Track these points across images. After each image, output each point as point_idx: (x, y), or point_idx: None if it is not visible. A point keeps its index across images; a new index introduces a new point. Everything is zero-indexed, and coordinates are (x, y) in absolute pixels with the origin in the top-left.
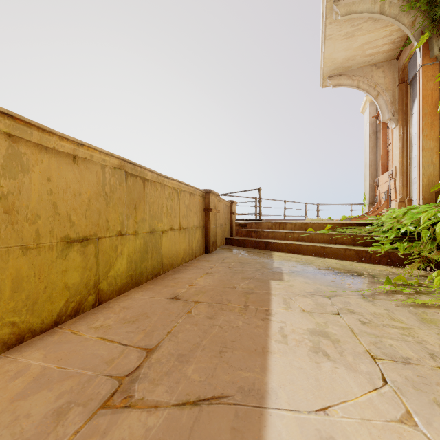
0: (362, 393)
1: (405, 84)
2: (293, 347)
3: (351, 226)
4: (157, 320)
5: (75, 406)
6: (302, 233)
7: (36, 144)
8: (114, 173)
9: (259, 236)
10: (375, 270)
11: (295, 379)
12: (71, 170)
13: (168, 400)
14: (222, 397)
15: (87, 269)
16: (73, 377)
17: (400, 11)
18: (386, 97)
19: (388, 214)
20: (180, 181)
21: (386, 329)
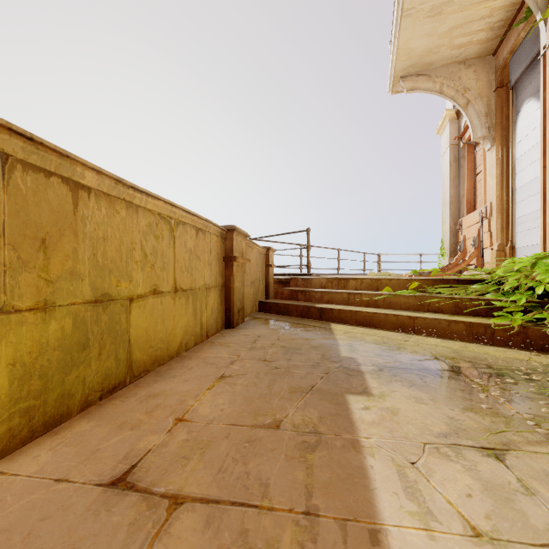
0: None
1: (505, 89)
2: None
3: (448, 284)
4: None
5: None
6: (375, 294)
7: None
8: None
9: (309, 299)
10: (514, 361)
11: None
12: None
13: None
14: None
15: None
16: None
17: None
18: (479, 106)
19: (506, 266)
20: (174, 204)
21: None
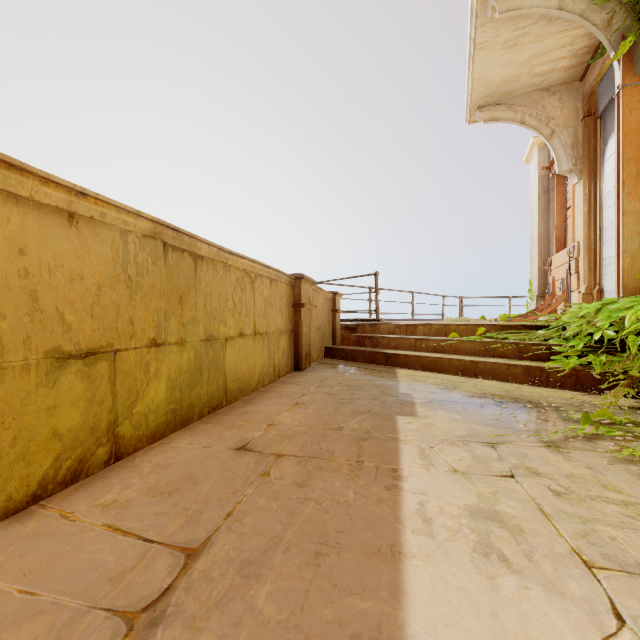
0: None
1: (592, 118)
2: (445, 544)
3: (516, 330)
4: (211, 489)
5: None
6: (442, 340)
7: None
8: (144, 244)
9: (376, 345)
10: (557, 398)
11: (456, 614)
12: (64, 237)
13: None
14: None
15: (95, 402)
16: (44, 615)
17: (589, 4)
18: (565, 137)
19: (573, 312)
20: (255, 260)
21: (598, 506)
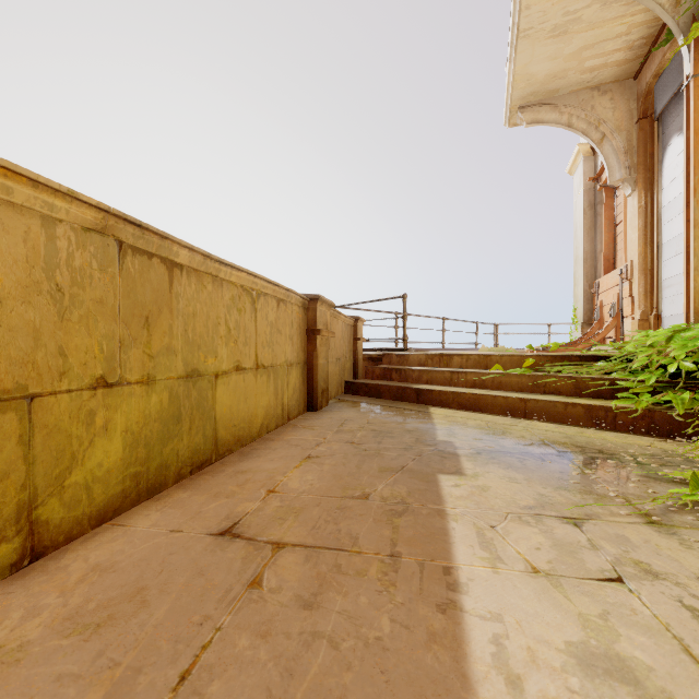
0: None
1: (649, 121)
2: None
3: (570, 361)
4: (166, 616)
5: None
6: (483, 373)
7: None
8: (84, 241)
9: (405, 379)
10: (631, 447)
11: None
12: None
13: None
14: None
15: None
16: None
17: None
18: (617, 142)
19: (638, 340)
20: (256, 275)
21: None
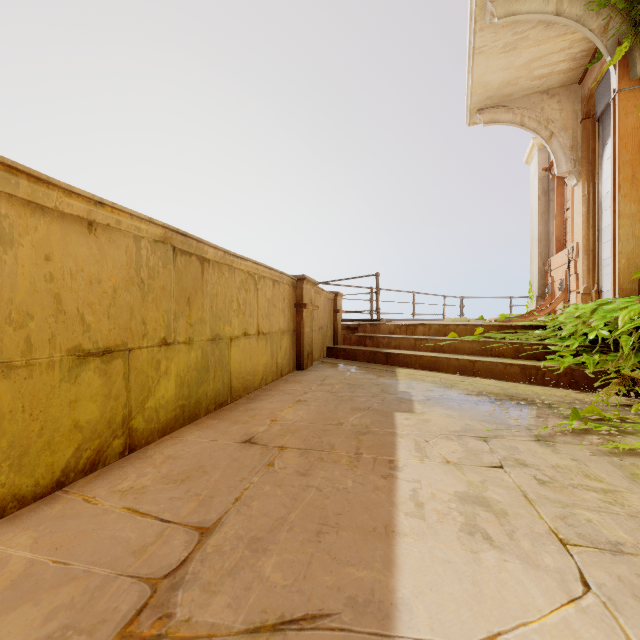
0: (551, 608)
1: (591, 121)
2: (435, 524)
3: (513, 330)
4: (220, 477)
5: (75, 635)
6: (441, 340)
7: (25, 202)
8: (155, 249)
9: (376, 345)
10: (551, 396)
11: (441, 581)
12: (84, 244)
13: (231, 622)
14: (320, 615)
15: (111, 397)
16: (77, 580)
17: (586, 10)
18: (564, 139)
19: (569, 312)
20: (258, 263)
21: (579, 493)
